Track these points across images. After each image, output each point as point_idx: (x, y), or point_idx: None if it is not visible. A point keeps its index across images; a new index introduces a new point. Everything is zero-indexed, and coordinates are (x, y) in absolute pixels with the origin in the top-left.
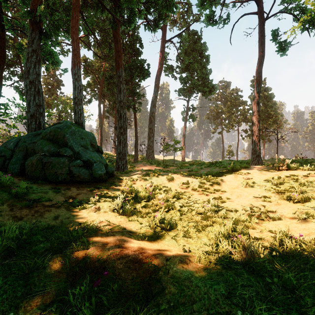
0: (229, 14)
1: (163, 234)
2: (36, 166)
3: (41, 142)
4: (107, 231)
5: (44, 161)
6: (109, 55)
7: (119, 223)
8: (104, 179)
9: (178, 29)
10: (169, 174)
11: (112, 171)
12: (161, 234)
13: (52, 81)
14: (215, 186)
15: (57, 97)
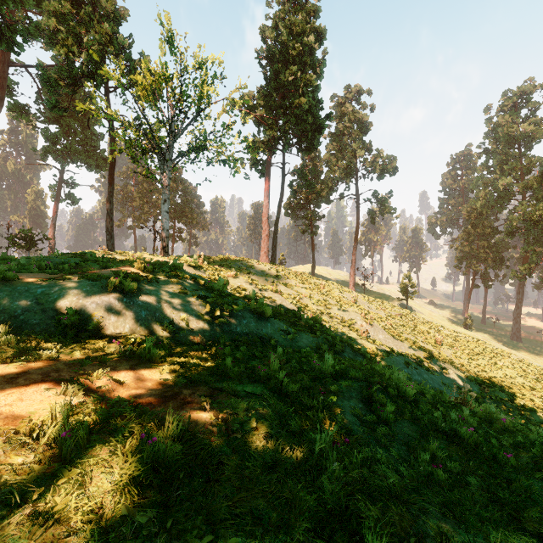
0: None
1: None
2: None
3: None
4: None
5: None
6: None
7: None
8: None
9: (43, 47)
10: None
11: None
12: None
13: None
14: None
15: None
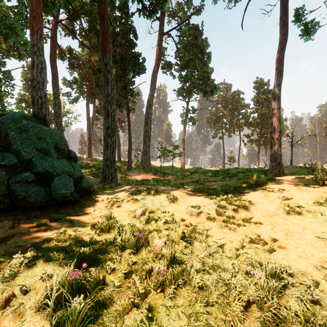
0: None
1: None
2: None
3: None
4: None
5: None
6: (97, 46)
7: None
8: (72, 200)
9: (177, 23)
10: (170, 192)
11: (89, 186)
12: None
13: None
14: (241, 212)
15: None
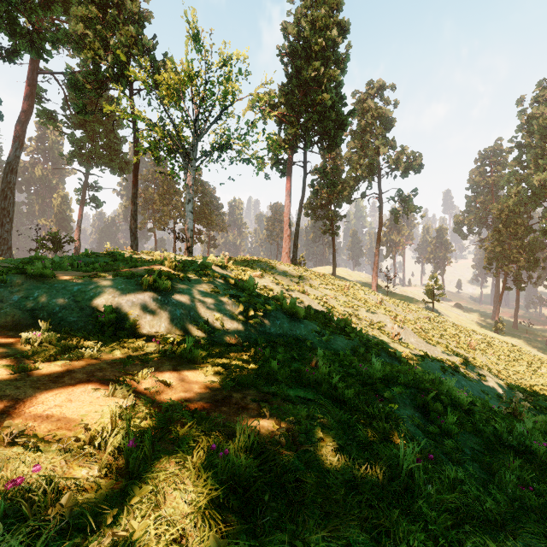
0: None
1: None
2: None
3: None
4: None
5: None
6: None
7: None
8: None
9: (69, 54)
10: None
11: None
12: None
13: None
14: None
15: None
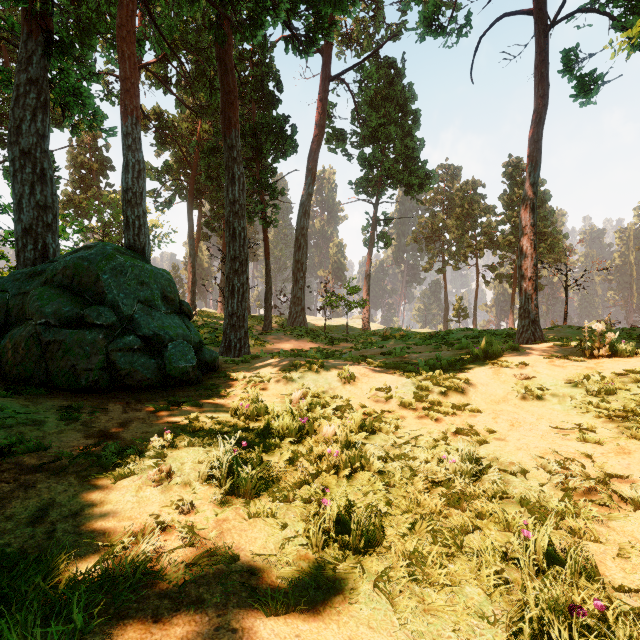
0: (469, 14)
1: (349, 568)
2: (26, 351)
3: (39, 293)
4: (178, 578)
5: (45, 338)
6: (209, 106)
7: (222, 530)
8: (193, 379)
9: (356, 55)
10: (343, 367)
11: (213, 357)
12: (343, 569)
13: (89, 161)
14: (453, 396)
15: (99, 193)
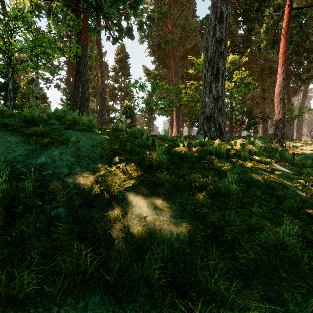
0: None
1: None
2: None
3: None
4: None
5: None
6: None
7: None
8: None
9: None
10: None
11: None
12: None
13: None
14: None
15: None
